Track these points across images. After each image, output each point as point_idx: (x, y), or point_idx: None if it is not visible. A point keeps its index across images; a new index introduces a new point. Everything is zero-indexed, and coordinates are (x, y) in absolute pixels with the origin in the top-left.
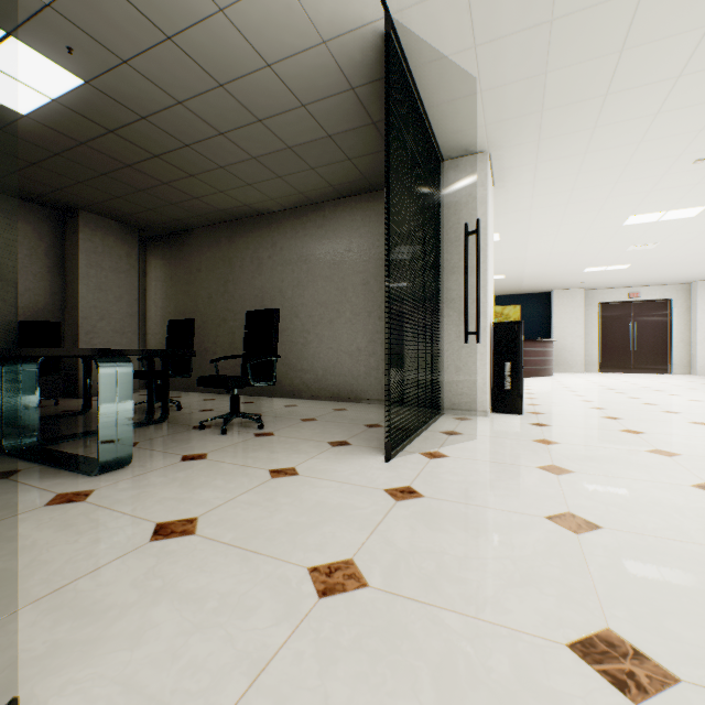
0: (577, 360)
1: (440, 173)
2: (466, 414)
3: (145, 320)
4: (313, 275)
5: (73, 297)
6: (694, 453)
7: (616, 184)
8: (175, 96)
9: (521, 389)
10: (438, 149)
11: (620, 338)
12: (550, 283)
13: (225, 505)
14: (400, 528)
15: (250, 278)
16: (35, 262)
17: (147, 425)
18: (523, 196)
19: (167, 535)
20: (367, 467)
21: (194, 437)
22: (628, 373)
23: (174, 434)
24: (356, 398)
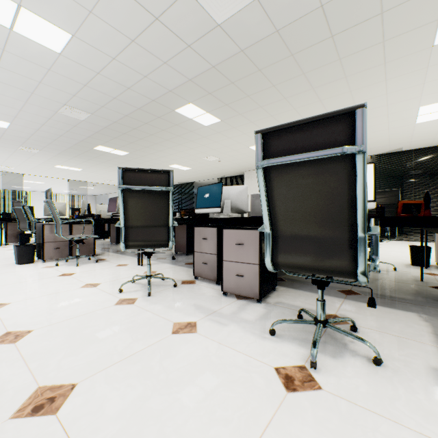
0: None
1: None
2: None
3: None
4: None
5: None
6: None
7: None
8: None
9: None
10: None
11: None
12: None
13: None
14: None
15: None
16: None
17: None
18: None
19: None
20: None
21: None
22: None
23: None
24: None
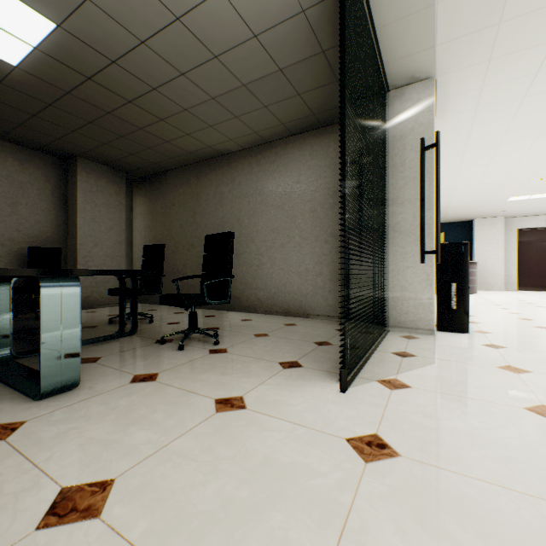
0: (497, 280)
1: (385, 103)
2: (412, 332)
3: (132, 246)
4: (266, 205)
5: (73, 228)
6: None
7: None
8: (137, 35)
9: (467, 308)
10: (385, 77)
11: (539, 260)
12: (473, 212)
13: (154, 456)
14: (381, 525)
15: (213, 209)
16: (44, 200)
17: (117, 338)
18: (463, 126)
19: (63, 517)
20: (321, 400)
21: (153, 353)
22: None
23: (136, 348)
24: (304, 313)
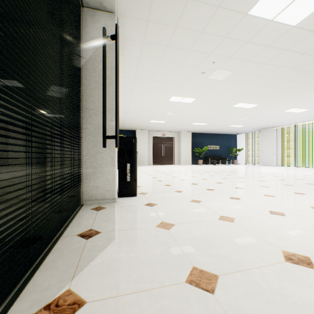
0: (146, 160)
1: (80, 15)
2: (101, 202)
3: None
4: None
5: None
6: (236, 214)
7: (173, 75)
8: None
9: (136, 180)
10: None
11: (160, 151)
12: (136, 126)
13: None
14: None
15: None
16: None
17: None
18: (133, 67)
19: None
20: None
21: None
22: (162, 165)
23: None
24: None
